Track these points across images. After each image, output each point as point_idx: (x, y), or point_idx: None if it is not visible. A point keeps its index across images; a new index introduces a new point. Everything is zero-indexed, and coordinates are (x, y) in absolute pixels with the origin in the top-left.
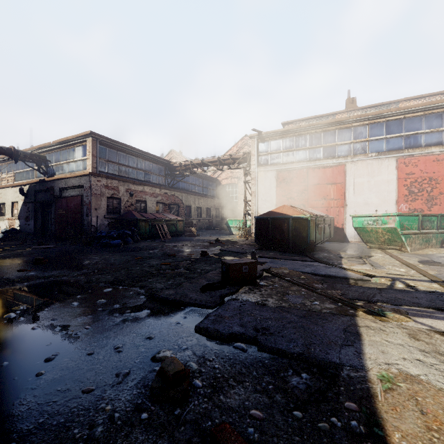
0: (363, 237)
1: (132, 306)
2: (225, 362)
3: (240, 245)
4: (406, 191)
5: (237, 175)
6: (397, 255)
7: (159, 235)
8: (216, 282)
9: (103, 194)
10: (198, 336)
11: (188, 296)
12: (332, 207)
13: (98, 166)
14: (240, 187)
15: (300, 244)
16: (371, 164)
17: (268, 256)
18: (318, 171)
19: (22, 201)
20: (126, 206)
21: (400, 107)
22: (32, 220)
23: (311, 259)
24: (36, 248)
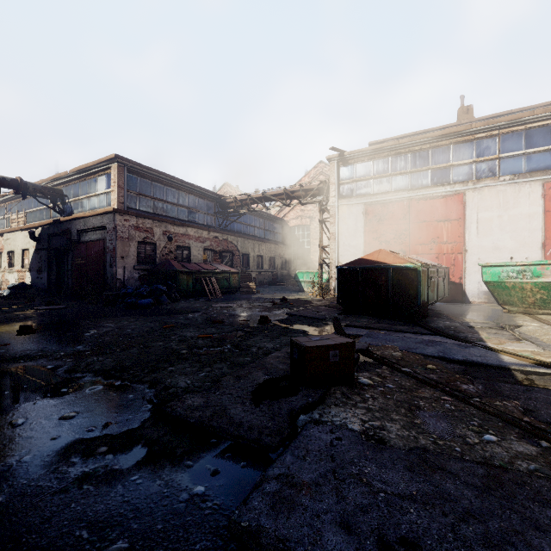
0: (498, 296)
1: (117, 434)
2: None
3: (315, 306)
4: None
5: (309, 214)
6: None
7: (206, 292)
8: (281, 378)
9: (132, 238)
10: None
11: (226, 414)
12: (445, 254)
13: (127, 200)
14: (313, 230)
15: (406, 306)
16: (504, 192)
17: (359, 324)
18: (424, 203)
19: (34, 248)
20: (163, 254)
21: (549, 108)
22: (45, 272)
23: (428, 330)
24: (40, 310)
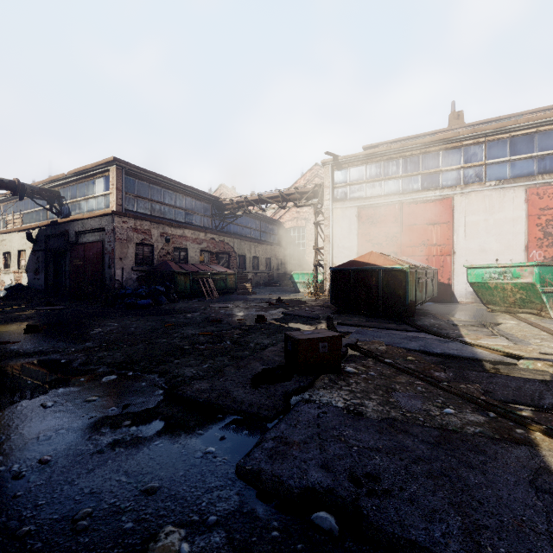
0: (482, 296)
1: (137, 411)
2: None
3: (310, 306)
4: (539, 232)
5: (305, 216)
6: (537, 323)
7: (203, 293)
8: (276, 367)
9: (131, 239)
10: (242, 488)
11: (230, 395)
12: (435, 256)
13: (125, 202)
14: (308, 231)
15: (395, 306)
16: (489, 197)
17: (350, 323)
18: (414, 206)
19: (30, 249)
20: (161, 255)
21: (531, 117)
22: (42, 273)
23: (414, 327)
24: (40, 310)
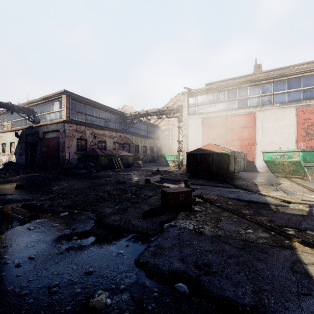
0: (271, 168)
1: (80, 232)
2: (166, 313)
3: (175, 174)
4: (303, 132)
5: (172, 123)
6: (301, 183)
7: (115, 166)
8: (156, 208)
9: (74, 136)
10: (138, 271)
11: (131, 223)
12: (245, 145)
13: (71, 115)
14: (174, 131)
15: (222, 174)
16: (276, 112)
17: (197, 183)
18: (234, 118)
19: (17, 142)
20: (91, 145)
21: (299, 68)
22: (24, 155)
23: (233, 186)
24: (23, 176)
